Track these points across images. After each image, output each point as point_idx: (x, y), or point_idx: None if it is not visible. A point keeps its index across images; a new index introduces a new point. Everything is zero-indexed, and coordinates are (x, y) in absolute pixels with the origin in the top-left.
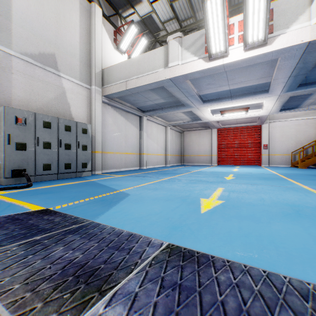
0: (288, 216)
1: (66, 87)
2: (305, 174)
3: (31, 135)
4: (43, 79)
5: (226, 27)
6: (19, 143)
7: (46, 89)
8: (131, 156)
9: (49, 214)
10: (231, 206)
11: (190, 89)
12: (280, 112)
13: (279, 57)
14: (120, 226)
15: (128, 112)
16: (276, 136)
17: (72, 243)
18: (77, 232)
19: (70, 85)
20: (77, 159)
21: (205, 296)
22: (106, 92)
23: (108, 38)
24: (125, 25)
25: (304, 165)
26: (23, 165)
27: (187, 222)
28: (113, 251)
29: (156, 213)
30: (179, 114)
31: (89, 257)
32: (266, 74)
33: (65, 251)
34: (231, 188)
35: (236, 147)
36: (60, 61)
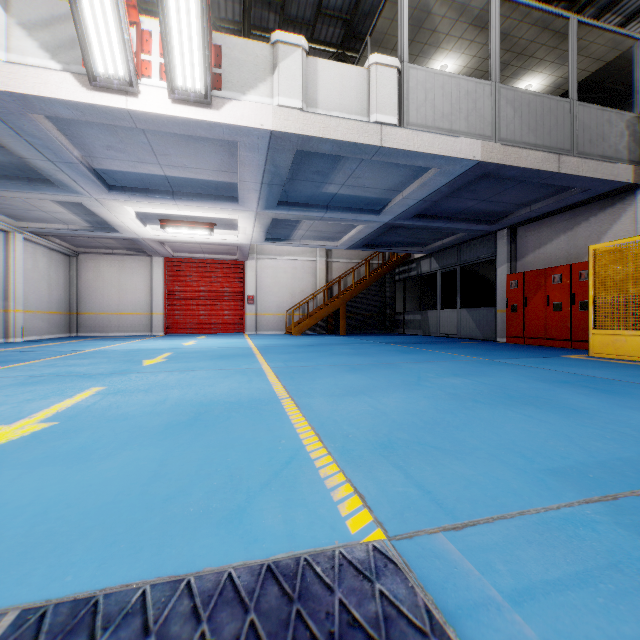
0: (169, 430)
1: None
2: (290, 345)
3: None
4: None
5: (124, 27)
6: None
7: None
8: None
9: None
10: (57, 434)
11: (55, 143)
12: (267, 243)
13: (235, 139)
14: None
15: None
16: (267, 282)
17: None
18: None
19: None
20: None
21: None
22: None
23: None
24: None
25: (300, 331)
26: None
27: None
28: None
29: None
30: (48, 204)
31: None
32: (227, 166)
33: None
34: (124, 385)
35: (203, 298)
36: None
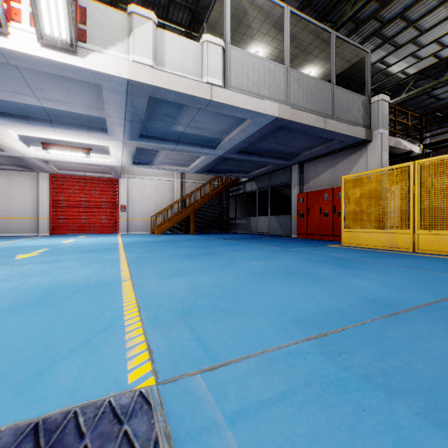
0: (9, 311)
1: None
2: (150, 241)
3: None
4: None
5: None
6: None
7: None
8: None
9: None
10: None
11: None
12: (135, 166)
13: (99, 83)
14: None
15: None
16: (136, 195)
17: None
18: None
19: None
20: None
21: None
22: None
23: None
24: None
25: (161, 231)
26: None
27: None
28: None
29: None
30: None
31: None
32: (96, 104)
33: None
34: None
35: (83, 206)
36: None
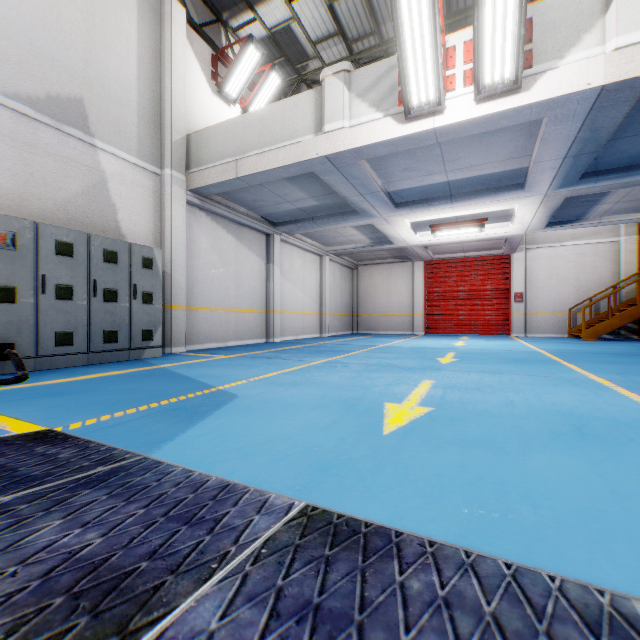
0: (560, 439)
1: (109, 170)
2: (595, 352)
3: (29, 269)
4: (56, 151)
5: (439, 53)
6: (2, 288)
7: (63, 172)
8: (249, 317)
9: (50, 442)
10: (446, 419)
11: (368, 179)
12: (547, 229)
13: (544, 116)
14: (206, 468)
15: (242, 225)
16: (540, 276)
17: (85, 509)
18: (104, 484)
19: (117, 166)
20: (132, 322)
21: (371, 633)
22: (196, 182)
23: (200, 70)
24: (236, 46)
25: (594, 334)
26: (11, 334)
27: (353, 455)
28: (177, 526)
29: (289, 435)
30: (348, 230)
31: (117, 545)
32: (520, 151)
33: (64, 529)
34: (449, 381)
35: (461, 298)
36: (96, 116)
